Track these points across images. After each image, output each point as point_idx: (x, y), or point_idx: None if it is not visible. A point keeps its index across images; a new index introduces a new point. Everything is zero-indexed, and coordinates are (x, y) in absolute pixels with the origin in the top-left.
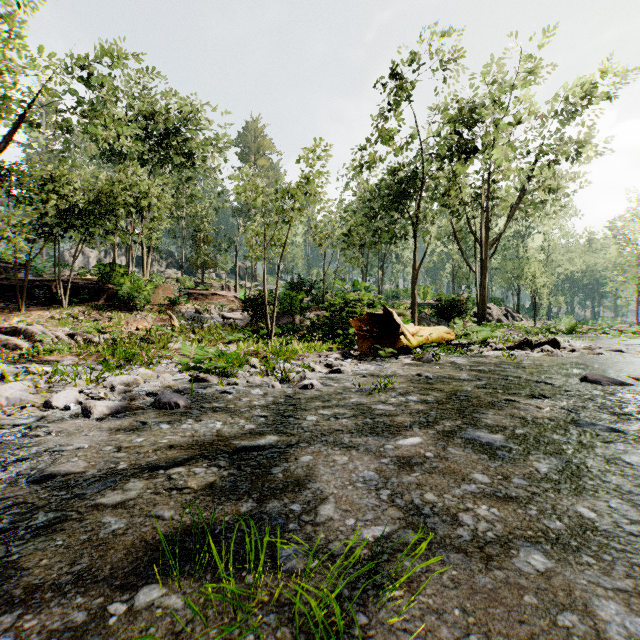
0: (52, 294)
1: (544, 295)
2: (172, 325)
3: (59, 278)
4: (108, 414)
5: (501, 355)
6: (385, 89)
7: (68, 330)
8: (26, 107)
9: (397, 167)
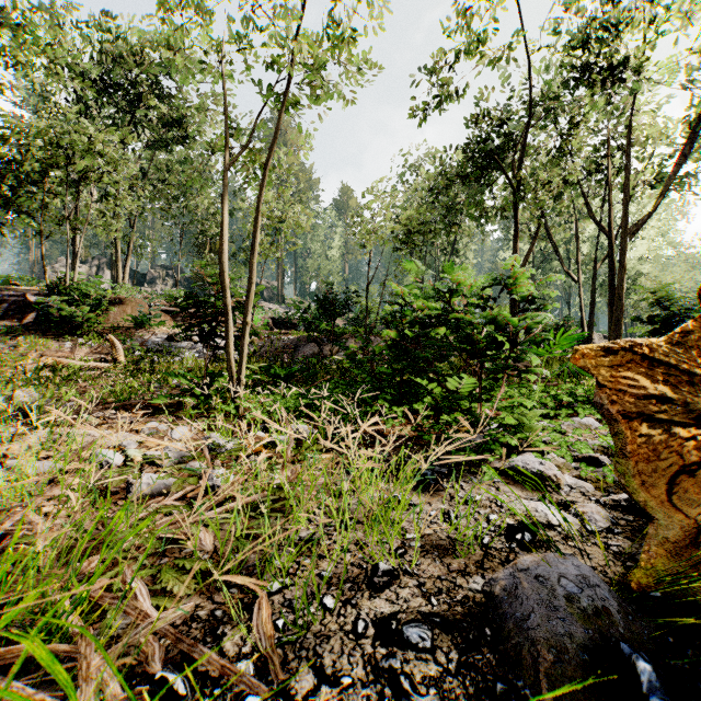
0: None
1: None
2: (113, 359)
3: None
4: None
5: None
6: None
7: None
8: None
9: (479, 118)
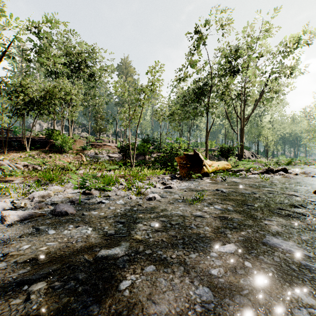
0: (21, 144)
1: (271, 145)
2: (82, 160)
3: (24, 136)
4: (18, 220)
5: (258, 177)
6: (192, 39)
7: (27, 163)
8: (7, 48)
9: (198, 80)
